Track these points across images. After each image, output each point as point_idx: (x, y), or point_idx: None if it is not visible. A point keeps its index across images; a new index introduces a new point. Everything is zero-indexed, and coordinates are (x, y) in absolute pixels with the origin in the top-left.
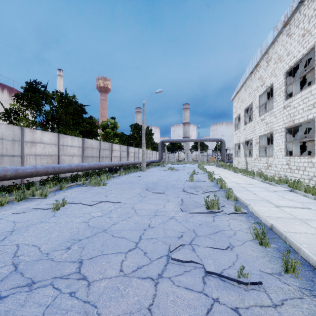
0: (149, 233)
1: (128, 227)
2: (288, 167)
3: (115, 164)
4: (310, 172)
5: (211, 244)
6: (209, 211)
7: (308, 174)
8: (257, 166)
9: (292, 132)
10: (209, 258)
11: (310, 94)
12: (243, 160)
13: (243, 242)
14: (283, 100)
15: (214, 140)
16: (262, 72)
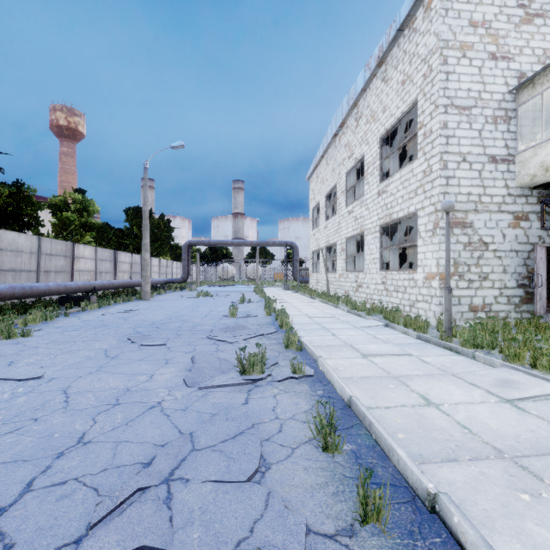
0: (66, 464)
1: (11, 454)
2: (383, 288)
3: (76, 287)
4: (411, 294)
5: (217, 472)
6: (245, 378)
7: (409, 297)
8: (344, 287)
9: (390, 234)
10: (196, 522)
11: (412, 174)
12: (324, 277)
13: (292, 449)
14: (377, 183)
15: (280, 244)
16: (350, 136)
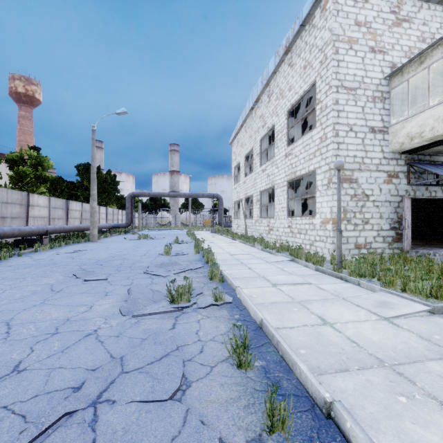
0: None
1: None
2: (290, 231)
3: (30, 231)
4: (311, 235)
5: (142, 392)
6: (174, 306)
7: (309, 238)
8: (259, 230)
9: (295, 188)
10: None
11: (312, 140)
12: (243, 223)
13: (210, 367)
14: (285, 147)
15: (208, 196)
16: (264, 110)
